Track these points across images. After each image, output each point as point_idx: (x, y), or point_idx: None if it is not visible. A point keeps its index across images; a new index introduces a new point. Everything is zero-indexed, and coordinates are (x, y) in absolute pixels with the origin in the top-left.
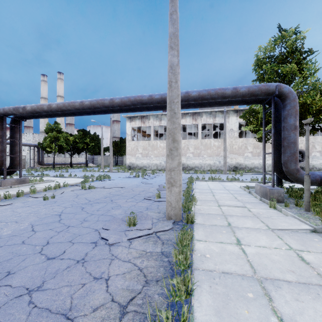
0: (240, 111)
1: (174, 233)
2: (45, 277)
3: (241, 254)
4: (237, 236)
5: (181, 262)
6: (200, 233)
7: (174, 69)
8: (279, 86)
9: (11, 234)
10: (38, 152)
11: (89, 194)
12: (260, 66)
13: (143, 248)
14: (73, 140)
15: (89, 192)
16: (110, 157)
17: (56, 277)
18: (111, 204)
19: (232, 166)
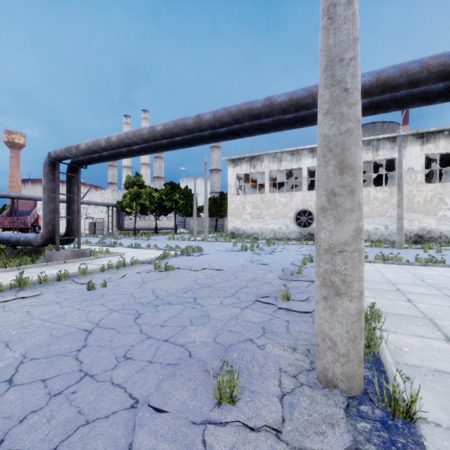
0: (429, 136)
1: None
2: None
3: None
4: None
5: None
6: None
7: None
8: None
9: None
10: (118, 213)
11: (162, 282)
12: None
13: None
14: (158, 196)
15: (164, 277)
16: (205, 220)
17: None
18: (191, 309)
19: (411, 235)
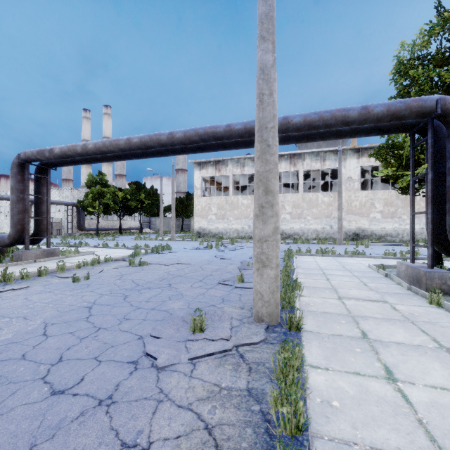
0: (363, 151)
1: (271, 354)
2: (37, 437)
3: (401, 403)
4: (383, 360)
5: (287, 421)
6: (314, 350)
7: (268, 73)
8: (444, 100)
9: (11, 340)
10: (78, 213)
11: (139, 274)
12: (404, 73)
13: (215, 379)
14: (123, 196)
15: (139, 270)
16: (172, 220)
17: (55, 438)
18: (168, 291)
19: (350, 233)
